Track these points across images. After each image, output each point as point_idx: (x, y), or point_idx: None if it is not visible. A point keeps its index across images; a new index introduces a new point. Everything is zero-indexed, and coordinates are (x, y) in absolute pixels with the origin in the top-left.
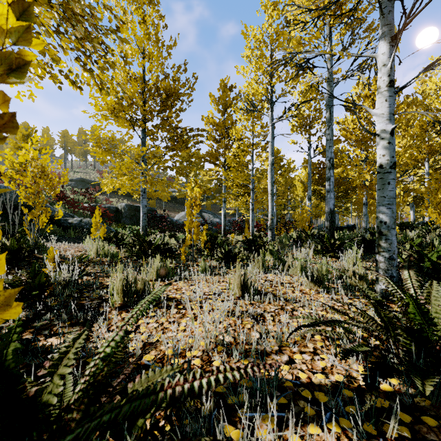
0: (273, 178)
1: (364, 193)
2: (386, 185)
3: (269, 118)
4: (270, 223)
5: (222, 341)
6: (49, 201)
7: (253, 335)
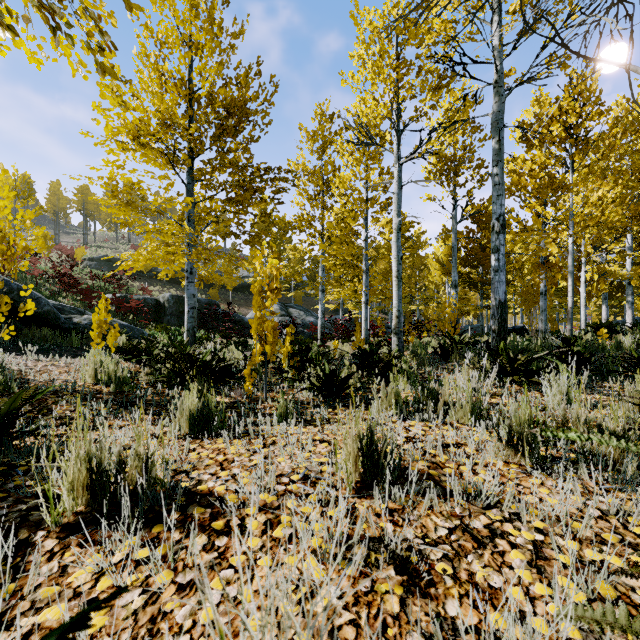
0: (400, 251)
1: (542, 276)
2: None
3: (394, 155)
4: (395, 324)
5: None
6: (52, 290)
7: None
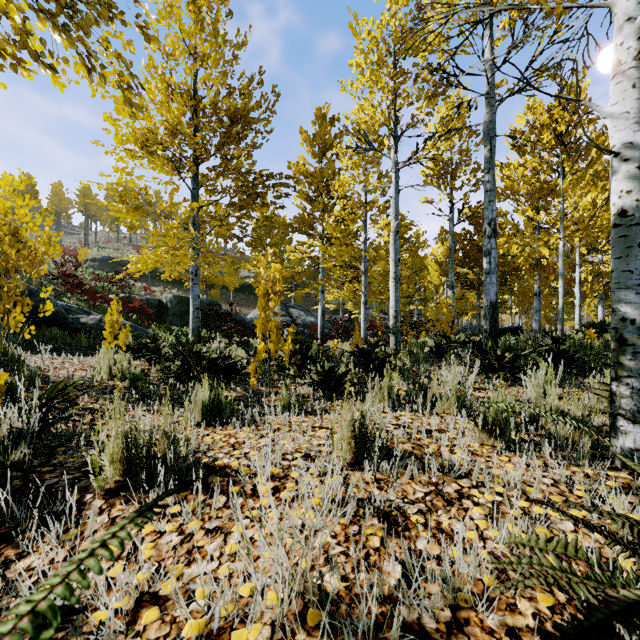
0: (397, 253)
1: (536, 277)
2: (634, 248)
3: (392, 160)
4: (393, 324)
5: (319, 590)
6: (57, 290)
7: (387, 569)
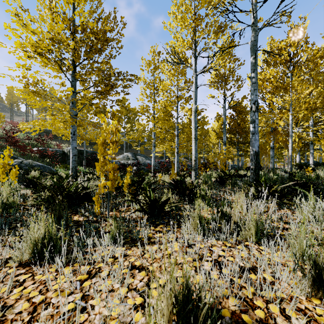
0: (196, 123)
1: (272, 138)
2: None
3: (193, 70)
4: (194, 164)
5: None
6: (1, 145)
7: None
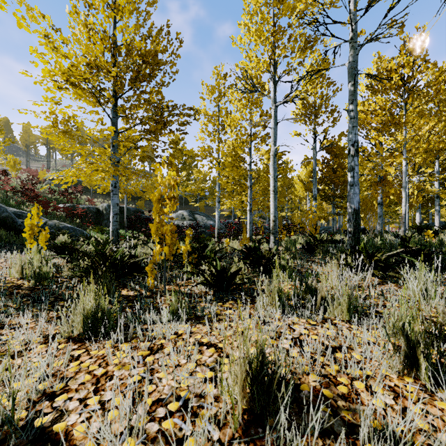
0: (276, 171)
1: (379, 191)
2: None
3: (271, 100)
4: (272, 226)
5: None
6: (17, 201)
7: None
